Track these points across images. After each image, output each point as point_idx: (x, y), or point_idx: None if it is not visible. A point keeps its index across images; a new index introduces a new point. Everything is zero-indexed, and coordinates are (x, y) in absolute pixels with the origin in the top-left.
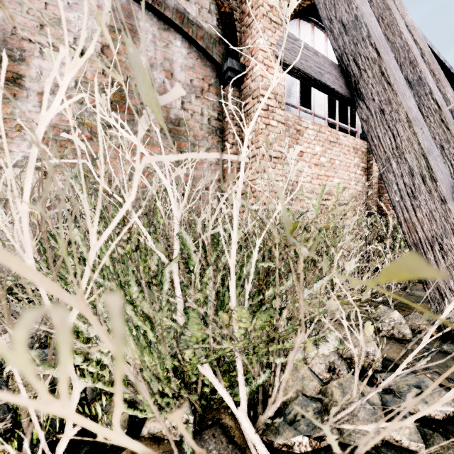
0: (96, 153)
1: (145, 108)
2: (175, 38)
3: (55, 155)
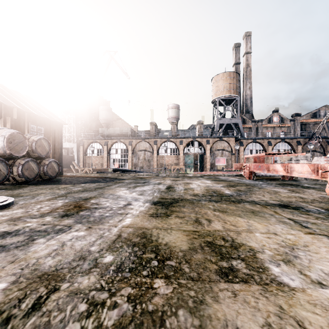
0: None
1: None
2: (318, 153)
3: None
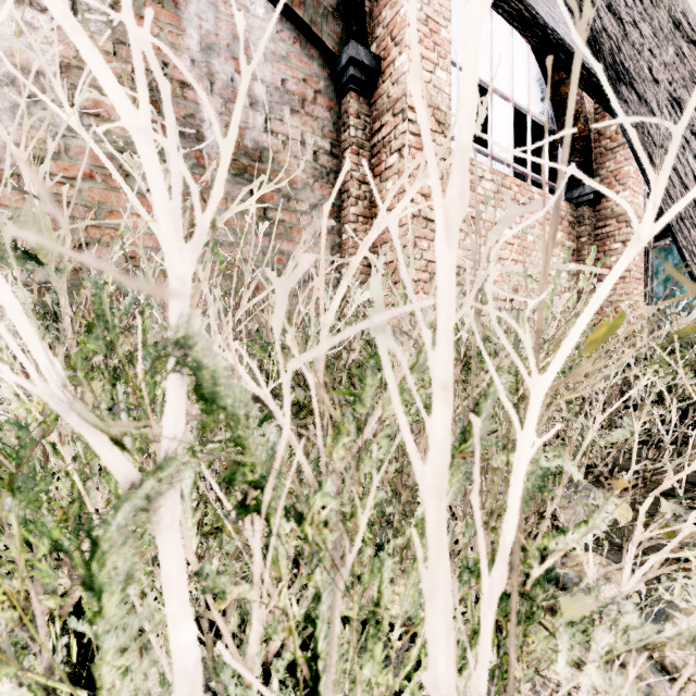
0: (100, 204)
1: (196, 124)
2: (254, 2)
3: (17, 205)
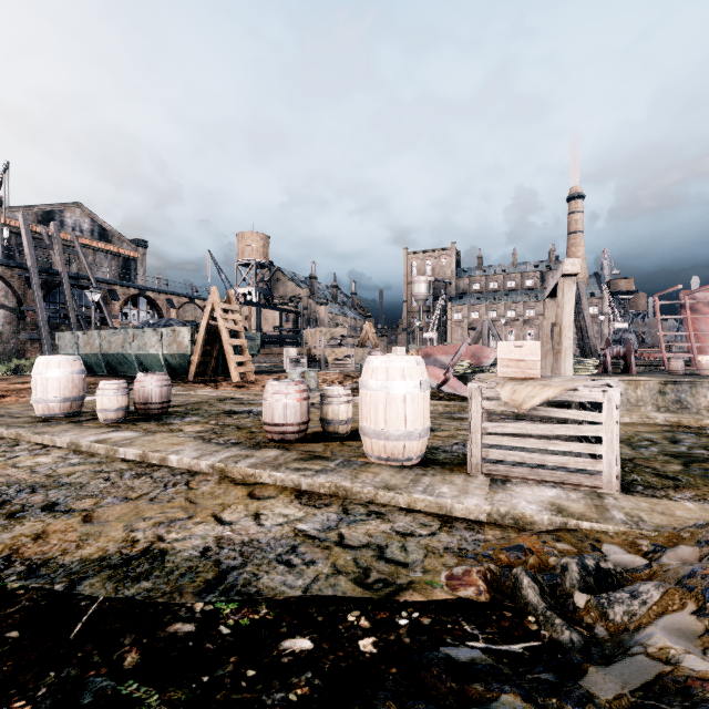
0: None
1: None
2: (0, 311)
3: None
